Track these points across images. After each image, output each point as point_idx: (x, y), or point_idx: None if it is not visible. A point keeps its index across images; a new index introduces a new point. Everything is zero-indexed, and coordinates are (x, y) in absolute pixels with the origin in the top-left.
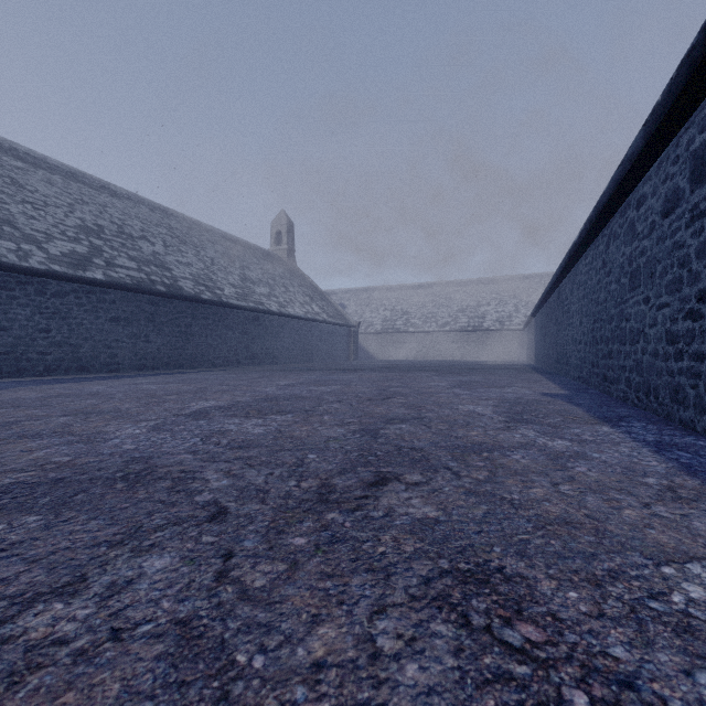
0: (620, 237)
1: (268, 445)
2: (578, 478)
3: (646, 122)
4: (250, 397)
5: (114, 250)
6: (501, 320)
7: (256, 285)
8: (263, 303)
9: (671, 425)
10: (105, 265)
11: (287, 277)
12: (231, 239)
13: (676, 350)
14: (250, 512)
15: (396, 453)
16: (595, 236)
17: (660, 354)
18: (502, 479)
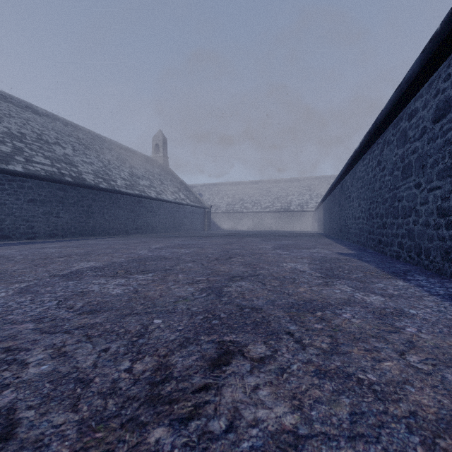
0: (393, 143)
1: (119, 307)
2: (417, 342)
3: (424, 50)
4: (125, 258)
5: (32, 151)
6: (301, 205)
7: (140, 179)
8: (145, 192)
9: (445, 278)
10: (24, 161)
11: (162, 175)
12: (123, 148)
13: (448, 221)
14: (46, 432)
15: (238, 315)
16: (371, 145)
17: (431, 224)
18: (346, 347)
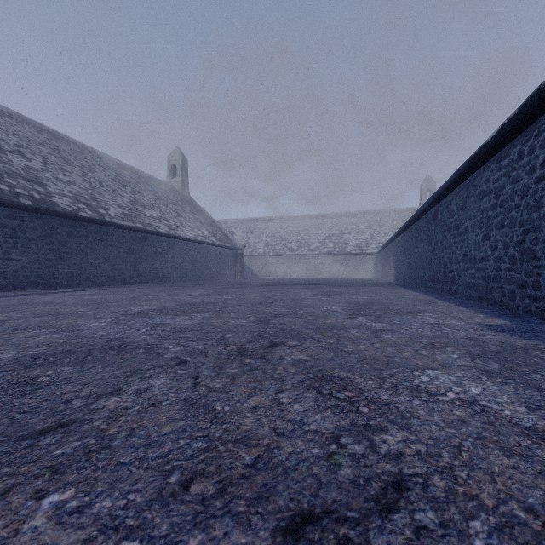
0: None
1: None
2: None
3: None
4: (20, 351)
5: None
6: (360, 245)
7: (146, 208)
8: (151, 225)
9: None
10: None
11: (180, 204)
12: (125, 168)
13: None
14: None
15: None
16: (527, 125)
17: None
18: None
